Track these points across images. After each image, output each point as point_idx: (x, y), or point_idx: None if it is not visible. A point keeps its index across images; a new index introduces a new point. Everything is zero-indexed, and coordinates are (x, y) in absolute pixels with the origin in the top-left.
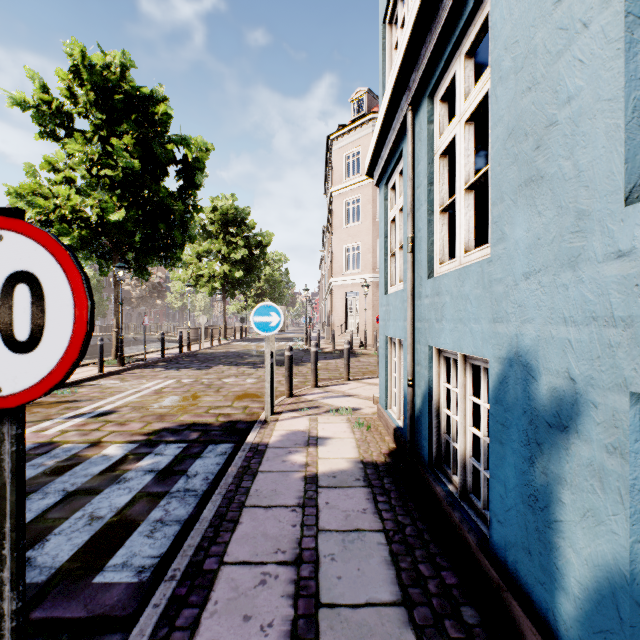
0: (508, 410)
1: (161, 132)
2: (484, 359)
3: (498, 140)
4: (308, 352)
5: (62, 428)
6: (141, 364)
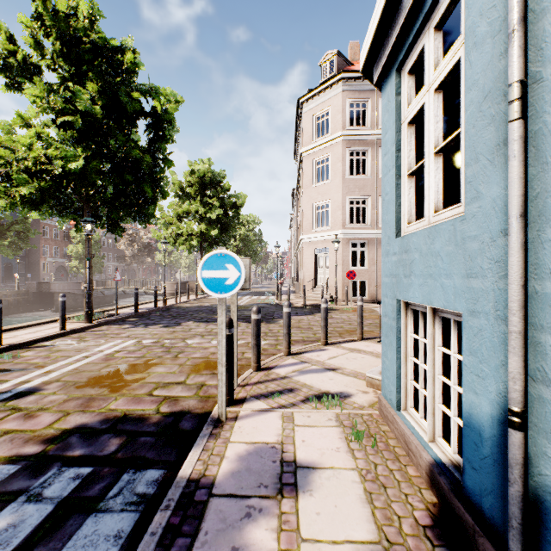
0: None
1: (128, 82)
2: None
3: None
4: (279, 307)
5: None
6: (110, 320)
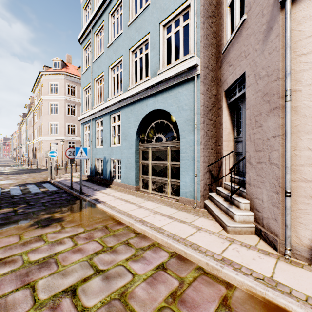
0: (104, 163)
1: None
2: (102, 159)
3: (103, 136)
4: (34, 169)
5: None
6: None
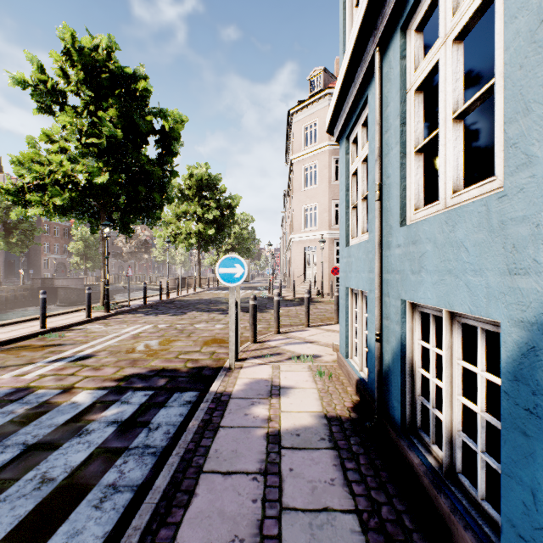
0: (540, 393)
1: (142, 106)
2: (483, 319)
3: (519, 35)
4: (271, 300)
5: (41, 372)
6: (125, 310)
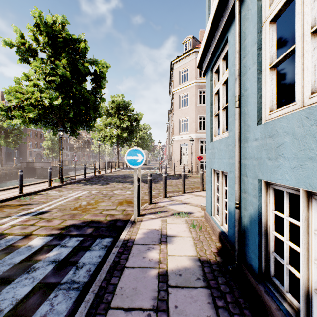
0: None
1: (82, 58)
2: None
3: None
4: (161, 175)
5: (13, 223)
6: (72, 182)
